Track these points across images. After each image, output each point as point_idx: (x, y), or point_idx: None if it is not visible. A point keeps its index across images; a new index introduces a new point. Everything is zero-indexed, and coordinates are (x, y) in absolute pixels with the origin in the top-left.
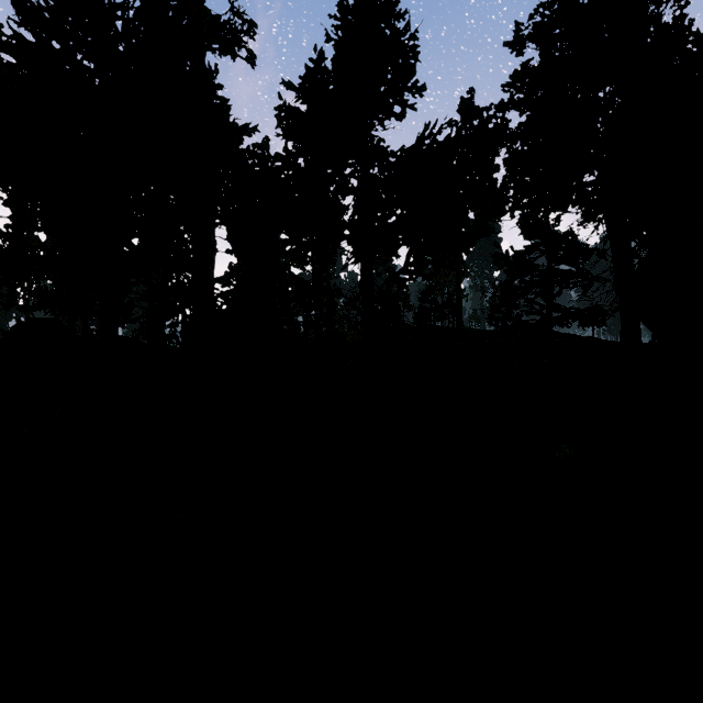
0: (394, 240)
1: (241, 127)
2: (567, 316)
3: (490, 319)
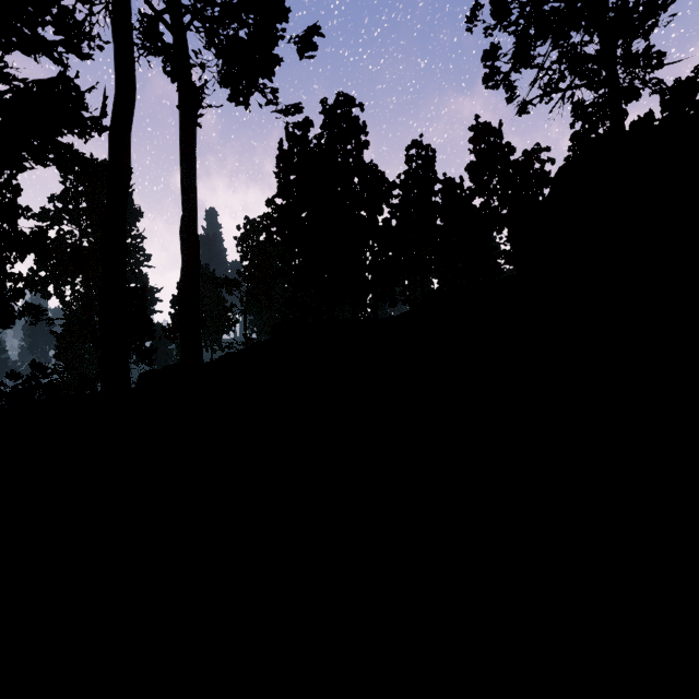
0: None
1: None
2: None
3: None
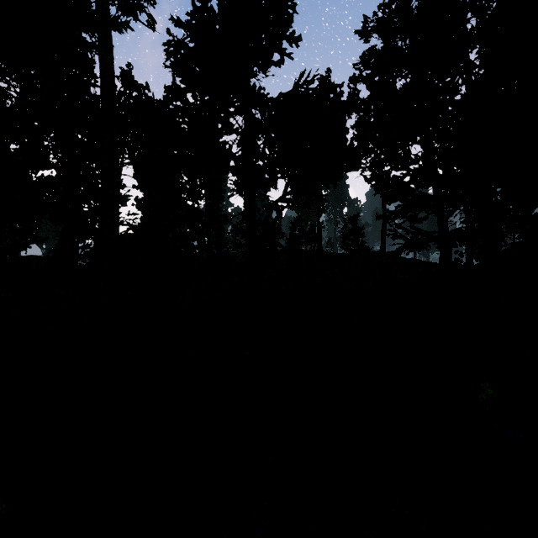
0: (274, 171)
1: (109, 19)
2: (429, 239)
3: (342, 244)
